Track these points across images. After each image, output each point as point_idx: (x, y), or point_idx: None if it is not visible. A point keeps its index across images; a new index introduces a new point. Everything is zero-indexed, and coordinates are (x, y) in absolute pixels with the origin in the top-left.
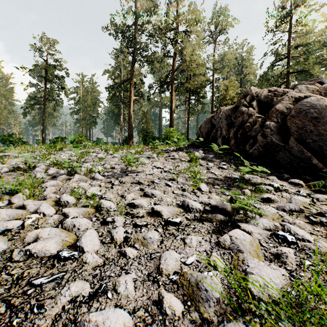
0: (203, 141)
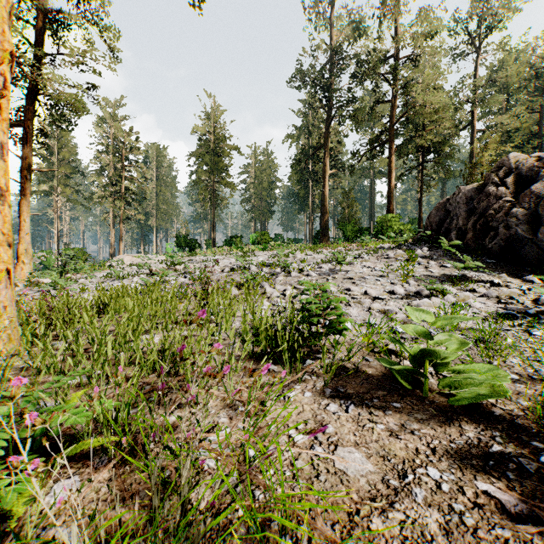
0: (432, 234)
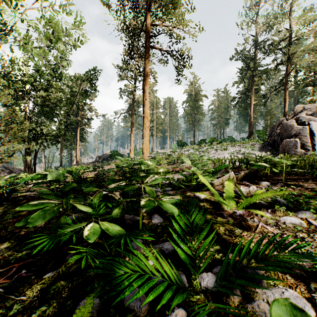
0: (268, 138)
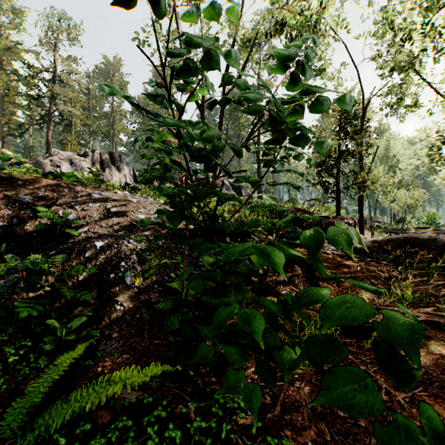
0: None
